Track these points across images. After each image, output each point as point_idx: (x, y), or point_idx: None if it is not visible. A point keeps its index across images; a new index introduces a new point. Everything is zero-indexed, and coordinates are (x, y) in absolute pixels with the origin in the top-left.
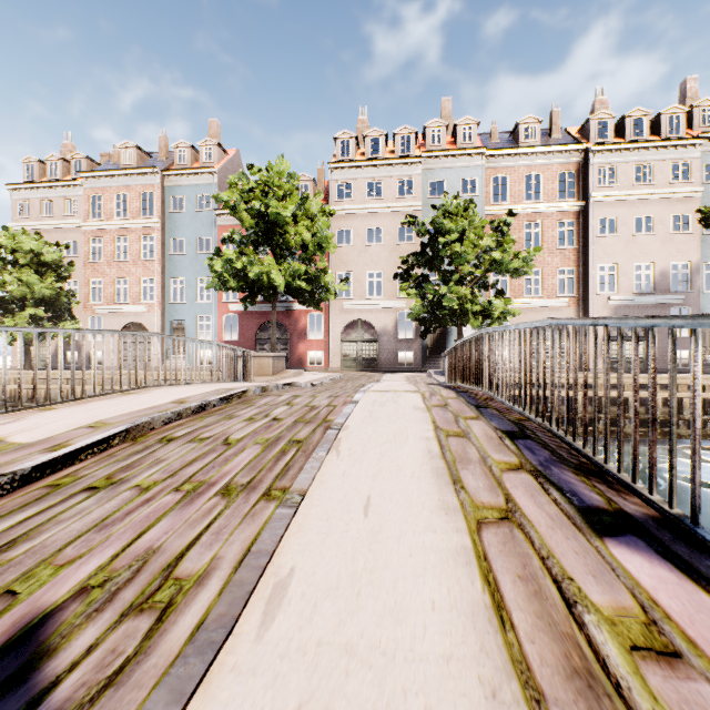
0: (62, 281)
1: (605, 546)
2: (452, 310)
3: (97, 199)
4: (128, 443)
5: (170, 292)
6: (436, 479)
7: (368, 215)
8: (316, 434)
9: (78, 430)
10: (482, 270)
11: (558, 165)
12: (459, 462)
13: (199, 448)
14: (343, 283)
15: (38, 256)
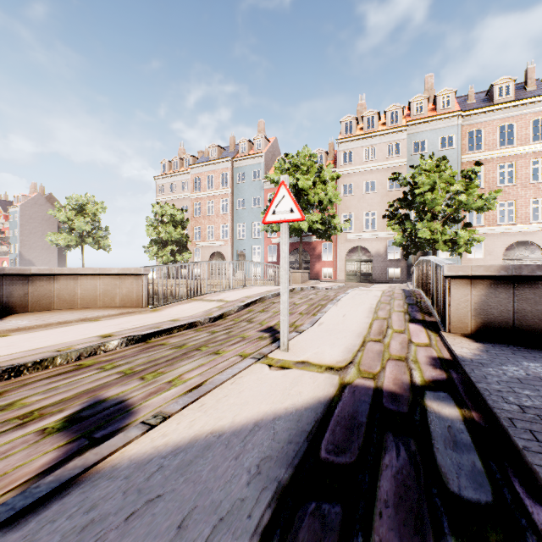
0: (183, 229)
1: (408, 324)
2: (426, 239)
3: (197, 180)
4: (260, 303)
5: (236, 232)
6: (368, 312)
7: (365, 172)
8: (328, 303)
9: (243, 298)
10: (451, 209)
11: (531, 114)
12: (380, 309)
13: None
14: (346, 223)
15: (173, 217)
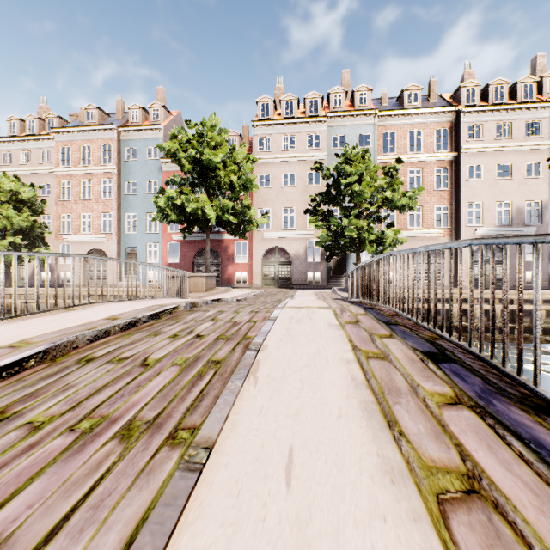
0: (36, 215)
1: None
2: (351, 238)
3: (66, 150)
4: (45, 364)
5: (125, 224)
6: (368, 420)
7: (284, 163)
8: (235, 353)
9: None
10: (376, 206)
11: (435, 124)
12: (388, 393)
13: (114, 371)
14: (263, 217)
15: (16, 195)
